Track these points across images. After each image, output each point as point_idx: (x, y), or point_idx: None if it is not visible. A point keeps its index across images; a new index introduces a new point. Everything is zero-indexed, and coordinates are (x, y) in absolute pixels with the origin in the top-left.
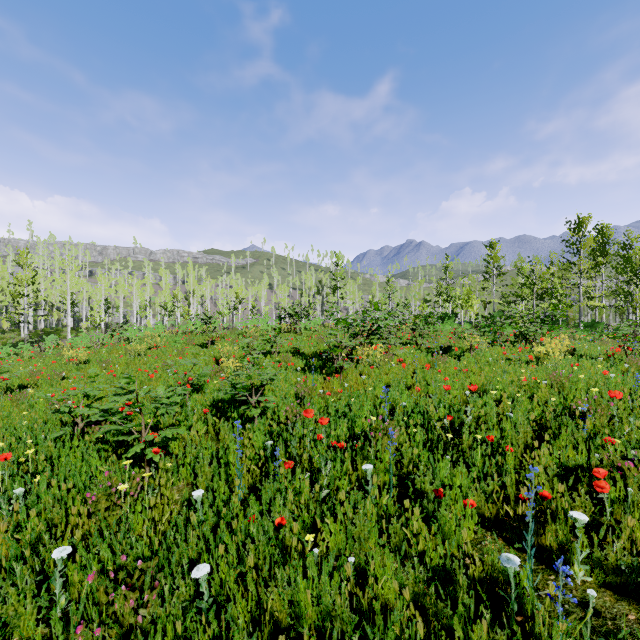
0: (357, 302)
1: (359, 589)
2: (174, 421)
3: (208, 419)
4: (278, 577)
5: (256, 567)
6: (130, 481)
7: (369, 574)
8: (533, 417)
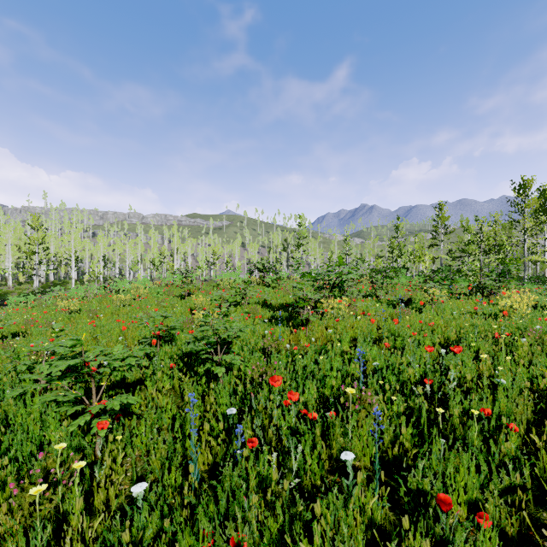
0: (318, 258)
1: None
2: (141, 375)
3: (174, 374)
4: None
5: None
6: (67, 464)
7: None
8: (528, 384)
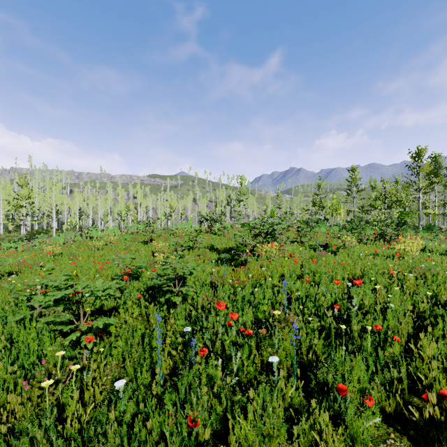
0: (255, 211)
1: None
2: (115, 304)
3: (141, 303)
4: None
5: None
6: (64, 368)
7: None
8: (411, 308)
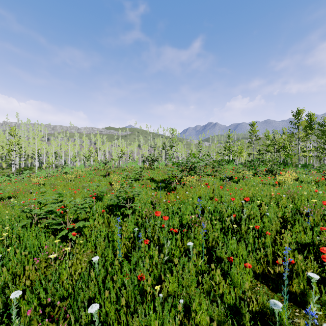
0: (183, 154)
1: (186, 316)
2: (86, 216)
3: (104, 215)
4: (139, 311)
5: (127, 302)
6: (59, 251)
7: (191, 309)
8: (280, 215)
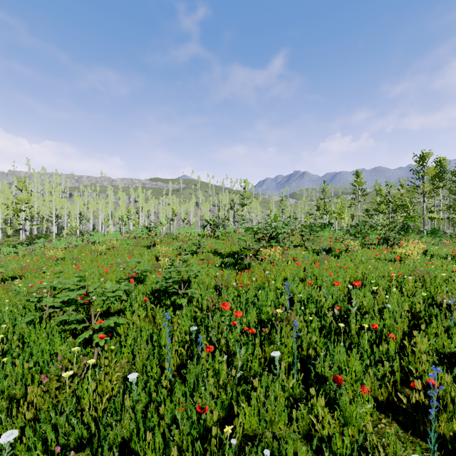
0: (259, 215)
1: None
2: (121, 307)
3: (147, 306)
4: None
5: (180, 449)
6: (78, 363)
7: None
8: (407, 308)
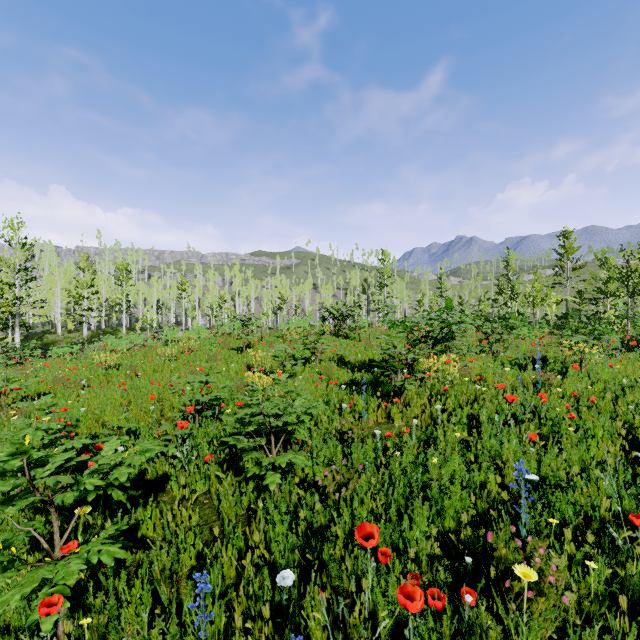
0: (405, 301)
1: None
2: (166, 469)
3: (211, 471)
4: None
5: None
6: None
7: None
8: None
